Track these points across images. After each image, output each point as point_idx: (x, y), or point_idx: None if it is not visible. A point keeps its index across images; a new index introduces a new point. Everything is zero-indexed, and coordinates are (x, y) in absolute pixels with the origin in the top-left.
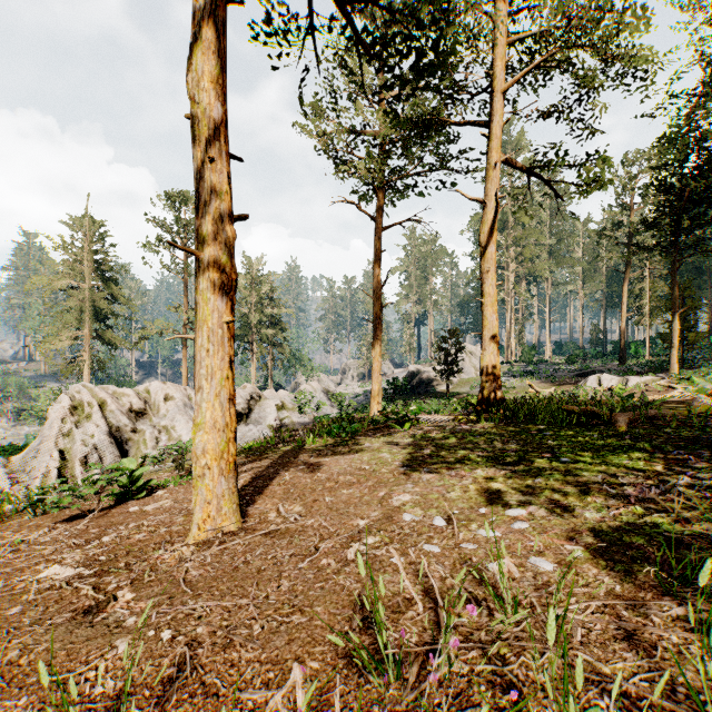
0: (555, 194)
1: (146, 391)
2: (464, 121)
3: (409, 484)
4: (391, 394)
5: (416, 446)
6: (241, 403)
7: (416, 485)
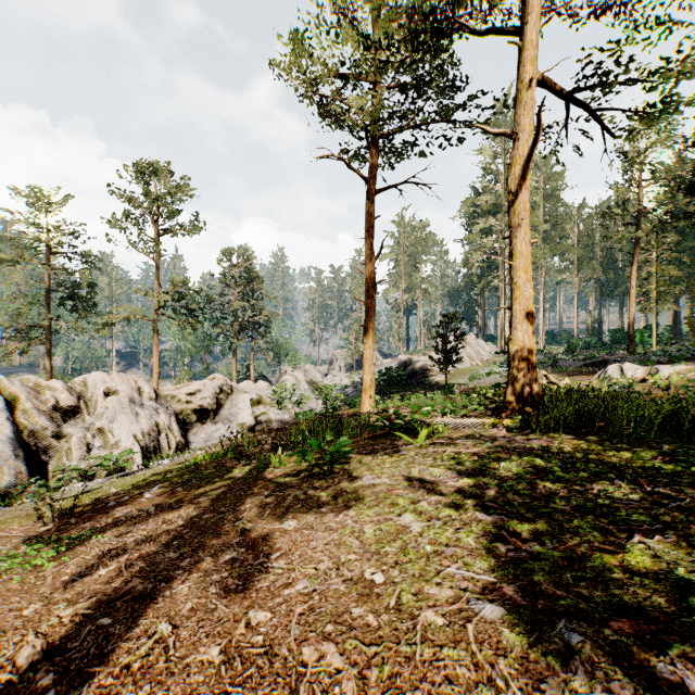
0: (604, 127)
1: (83, 383)
2: (487, 29)
3: None
4: (381, 385)
5: (464, 493)
6: (208, 397)
7: None
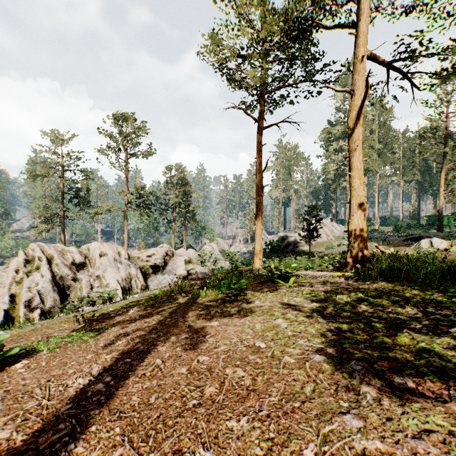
0: (413, 84)
1: (87, 249)
2: (334, 25)
3: (350, 416)
4: (266, 252)
5: (312, 310)
6: (159, 258)
7: (365, 422)
